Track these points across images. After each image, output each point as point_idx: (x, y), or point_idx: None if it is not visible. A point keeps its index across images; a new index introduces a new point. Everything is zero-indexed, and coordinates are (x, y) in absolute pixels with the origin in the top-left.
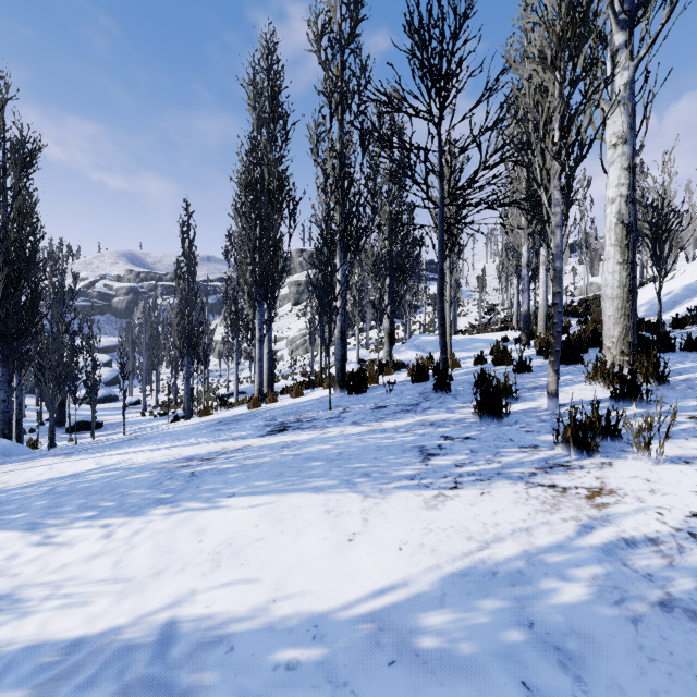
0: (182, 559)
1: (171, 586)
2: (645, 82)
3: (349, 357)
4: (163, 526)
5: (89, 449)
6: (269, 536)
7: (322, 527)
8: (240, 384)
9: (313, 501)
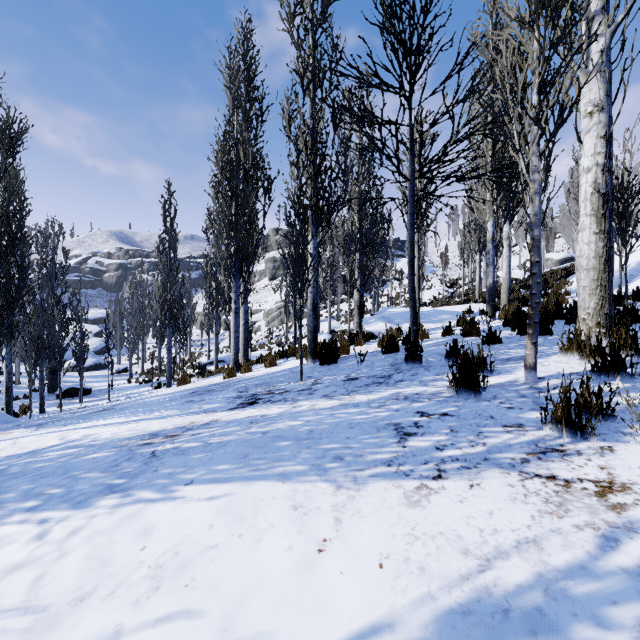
0: (116, 575)
1: (92, 621)
2: (622, 48)
3: (321, 328)
4: (106, 524)
5: (62, 420)
6: (224, 542)
7: (287, 530)
8: (220, 353)
9: (278, 492)
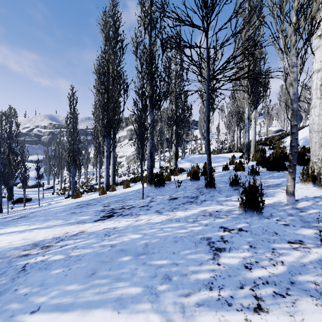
0: None
1: None
2: None
3: (155, 165)
4: None
5: None
6: None
7: None
8: (102, 178)
9: None
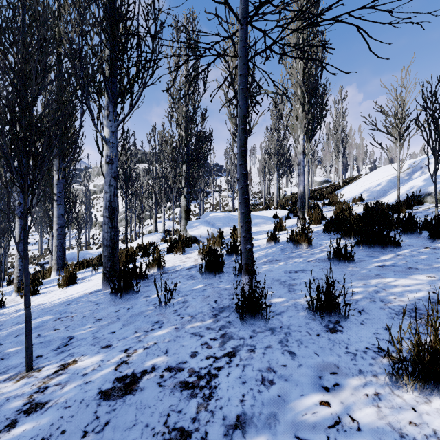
0: None
1: None
2: None
3: (159, 227)
4: None
5: None
6: None
7: None
8: (71, 249)
9: None
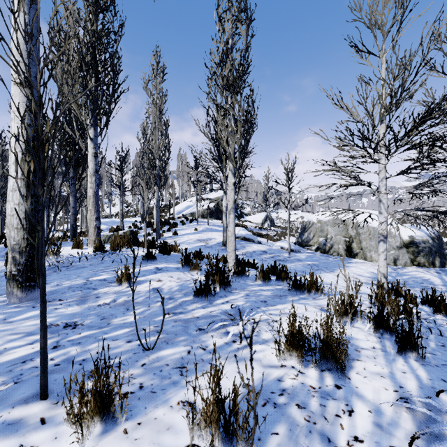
0: None
1: None
2: None
3: None
4: None
5: None
6: None
7: None
8: None
9: None
